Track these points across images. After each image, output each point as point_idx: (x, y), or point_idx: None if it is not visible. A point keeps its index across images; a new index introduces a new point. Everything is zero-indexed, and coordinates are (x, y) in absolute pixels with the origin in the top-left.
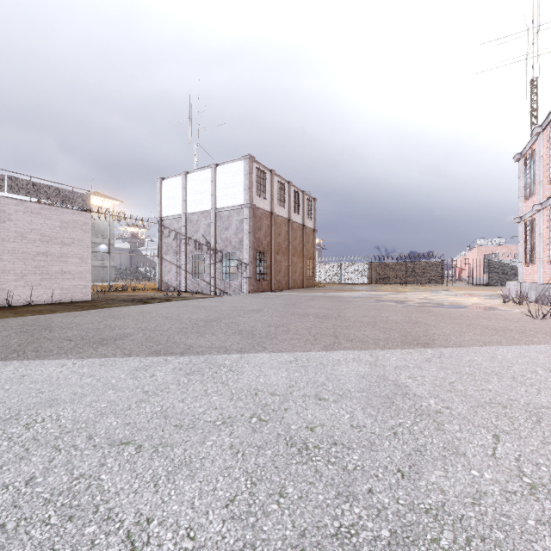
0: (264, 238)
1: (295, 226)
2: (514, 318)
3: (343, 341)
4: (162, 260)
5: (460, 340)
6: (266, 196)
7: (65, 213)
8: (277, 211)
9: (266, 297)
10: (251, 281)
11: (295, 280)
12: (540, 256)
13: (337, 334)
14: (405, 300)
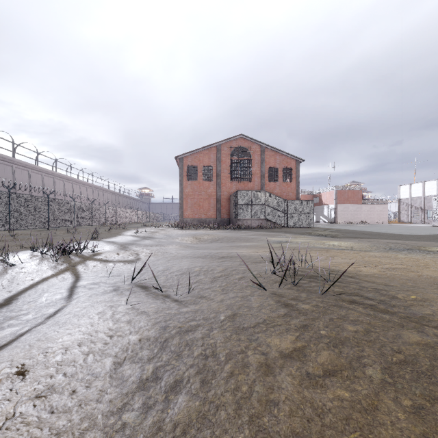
0: None
1: None
2: None
3: None
4: (400, 213)
5: None
6: None
7: (383, 205)
8: None
9: None
10: None
11: None
12: None
13: None
14: None
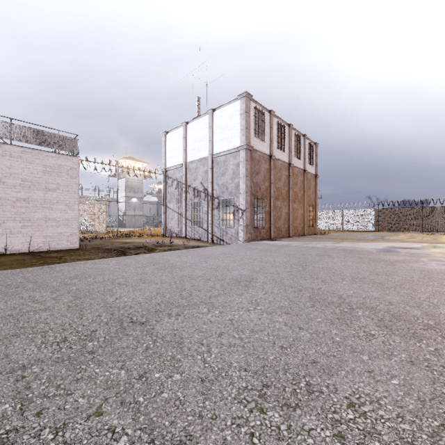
0: (263, 183)
1: (296, 171)
2: None
3: None
4: (166, 208)
5: None
6: (265, 138)
7: (50, 157)
8: (277, 154)
9: (264, 249)
10: (248, 228)
11: (296, 227)
12: None
13: None
14: None
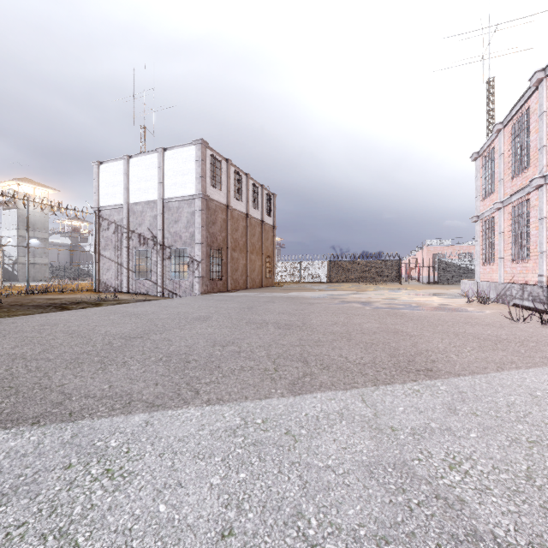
0: (219, 234)
1: (254, 222)
2: (494, 322)
3: (316, 370)
4: (99, 256)
5: (465, 361)
6: (221, 187)
7: None
8: (234, 204)
9: (220, 299)
10: (204, 280)
11: (254, 279)
12: (500, 255)
13: (307, 356)
14: (371, 301)
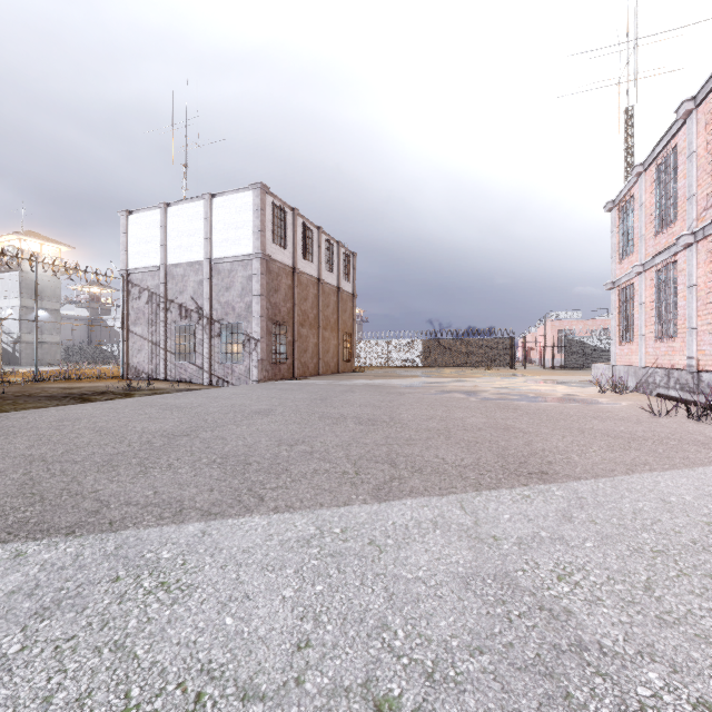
0: (284, 304)
1: (328, 289)
2: (630, 416)
3: (406, 473)
4: (128, 333)
5: (588, 462)
6: (286, 245)
7: None
8: (302, 266)
9: (284, 388)
10: (264, 364)
11: (328, 362)
12: (641, 332)
13: (395, 457)
14: (477, 391)
